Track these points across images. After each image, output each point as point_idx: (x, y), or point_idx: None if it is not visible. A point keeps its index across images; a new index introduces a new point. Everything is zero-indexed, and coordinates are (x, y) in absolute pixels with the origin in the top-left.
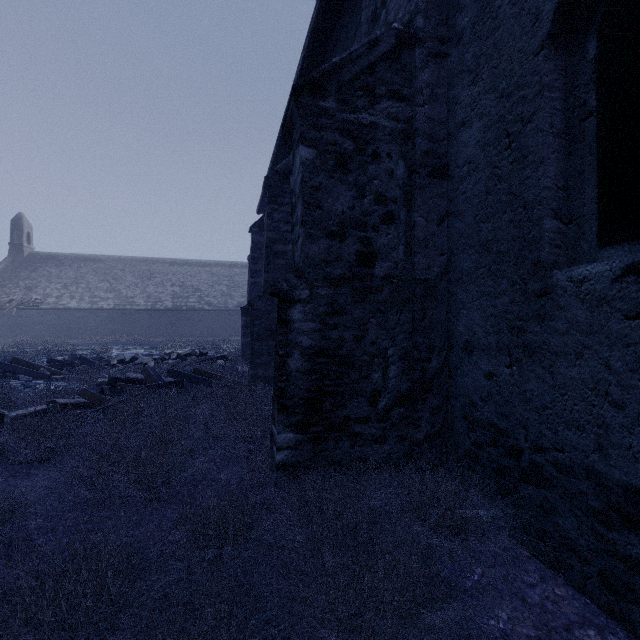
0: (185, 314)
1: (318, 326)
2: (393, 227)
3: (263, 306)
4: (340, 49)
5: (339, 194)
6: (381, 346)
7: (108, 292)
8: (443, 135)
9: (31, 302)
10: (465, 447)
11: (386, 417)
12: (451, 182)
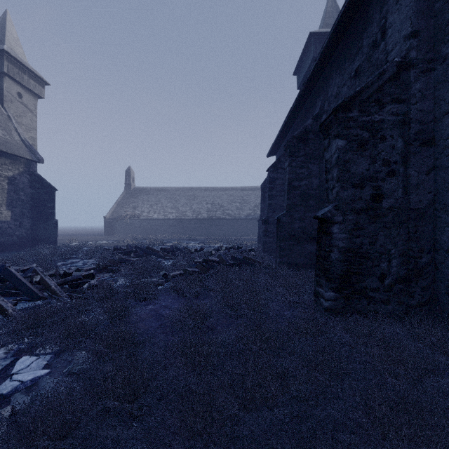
0: (214, 221)
1: (347, 236)
2: (394, 178)
3: (286, 220)
4: (343, 59)
5: (360, 163)
6: (386, 248)
7: (172, 209)
8: (430, 119)
9: (136, 215)
10: (448, 312)
11: (390, 289)
12: (437, 148)
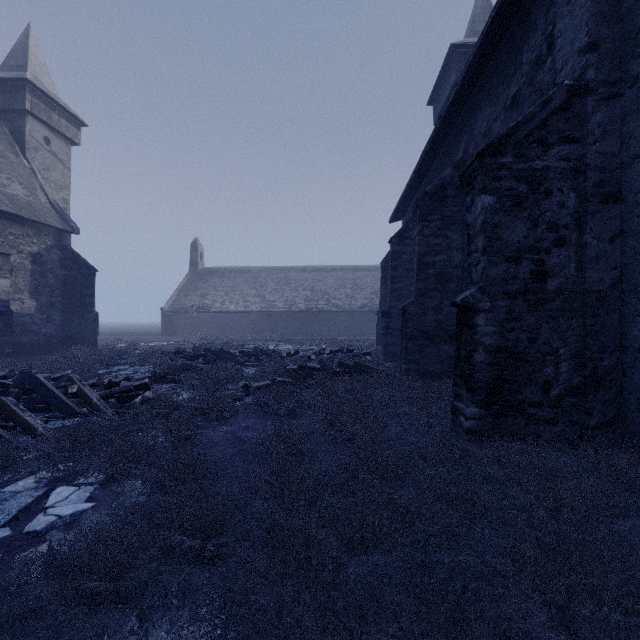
0: (315, 315)
1: (498, 329)
2: (564, 249)
3: (415, 310)
4: (496, 82)
5: (515, 227)
6: (553, 346)
7: (256, 297)
8: (615, 165)
9: (205, 307)
10: None
11: (557, 404)
12: (624, 205)
